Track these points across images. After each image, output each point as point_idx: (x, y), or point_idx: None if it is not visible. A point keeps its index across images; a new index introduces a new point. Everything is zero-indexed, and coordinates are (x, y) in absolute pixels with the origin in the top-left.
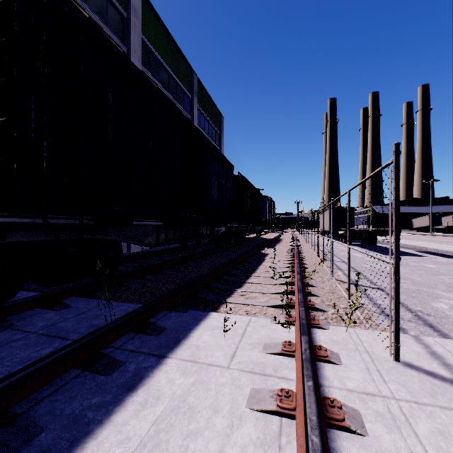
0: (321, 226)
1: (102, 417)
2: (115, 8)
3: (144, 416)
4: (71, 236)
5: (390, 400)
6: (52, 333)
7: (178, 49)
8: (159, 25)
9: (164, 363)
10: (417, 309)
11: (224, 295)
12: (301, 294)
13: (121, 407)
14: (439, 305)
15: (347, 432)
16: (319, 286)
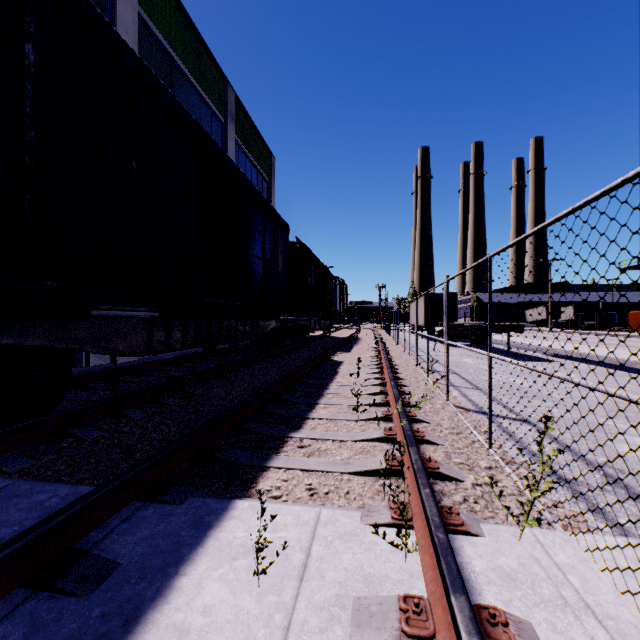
0: (413, 319)
1: None
2: None
3: None
4: None
5: None
6: None
7: (202, 42)
8: None
9: None
10: (602, 461)
11: (267, 449)
12: (414, 450)
13: None
14: (625, 449)
15: None
16: (433, 421)
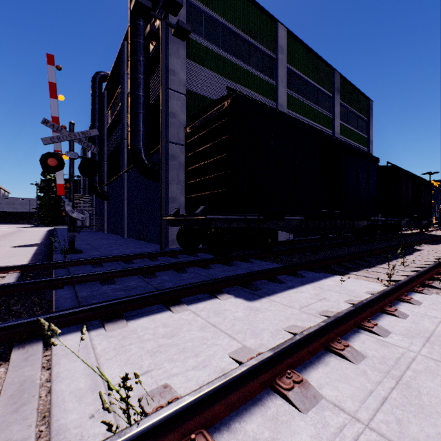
0: None
1: (280, 291)
2: (267, 56)
3: (296, 294)
4: (253, 225)
5: (437, 318)
6: (251, 269)
7: (318, 57)
8: (301, 47)
9: (304, 285)
10: None
11: (350, 270)
12: (416, 273)
13: (287, 291)
14: None
15: (393, 316)
16: None
